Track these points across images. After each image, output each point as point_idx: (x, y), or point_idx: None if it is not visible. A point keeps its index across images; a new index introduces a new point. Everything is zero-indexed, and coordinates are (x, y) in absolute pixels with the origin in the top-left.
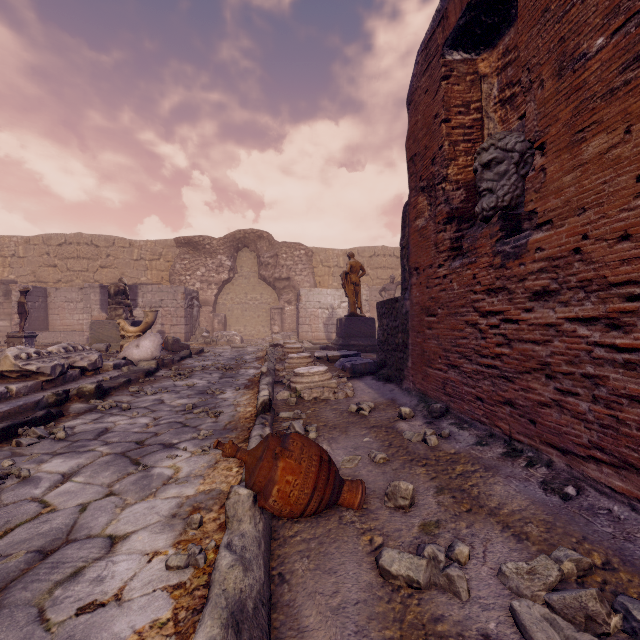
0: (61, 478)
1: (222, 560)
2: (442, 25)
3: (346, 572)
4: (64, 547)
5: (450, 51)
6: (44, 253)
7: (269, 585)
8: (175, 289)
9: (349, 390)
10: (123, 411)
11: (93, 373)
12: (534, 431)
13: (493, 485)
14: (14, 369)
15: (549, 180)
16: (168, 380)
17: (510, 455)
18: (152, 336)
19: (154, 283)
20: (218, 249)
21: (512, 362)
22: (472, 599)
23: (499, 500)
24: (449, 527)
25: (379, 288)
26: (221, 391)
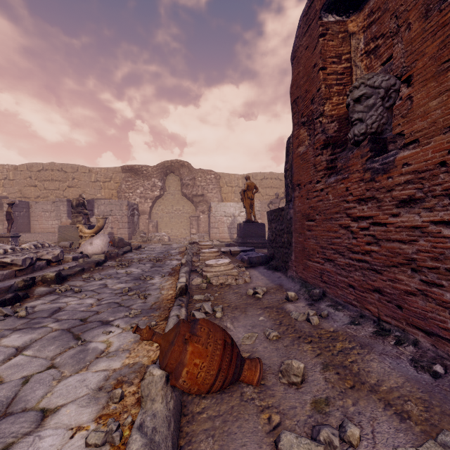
0: (15, 351)
1: (133, 444)
2: None
3: None
4: (0, 421)
5: (326, 14)
6: (27, 177)
7: None
8: (121, 202)
9: (247, 277)
10: (75, 293)
11: (56, 264)
12: (401, 315)
13: (370, 362)
14: None
15: (416, 106)
16: (112, 269)
17: (380, 334)
18: (102, 236)
19: (106, 198)
20: (152, 174)
21: (380, 257)
22: None
23: (377, 377)
24: (337, 404)
25: (267, 202)
26: (151, 277)
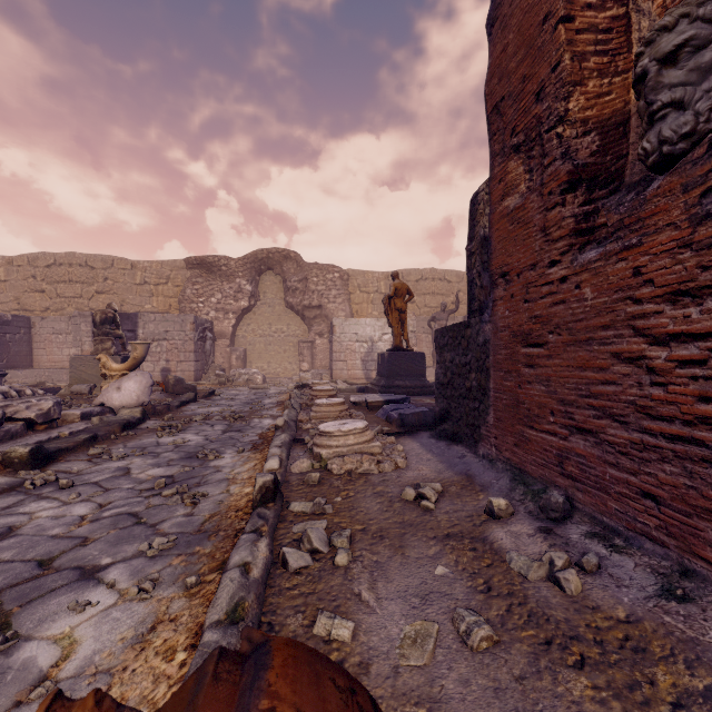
0: None
1: None
2: None
3: None
4: None
5: None
6: (29, 276)
7: None
8: (183, 318)
9: (400, 457)
10: (59, 491)
11: (46, 427)
12: None
13: None
14: None
15: None
16: (152, 435)
17: None
18: (138, 375)
19: (160, 312)
20: (236, 271)
21: None
22: None
23: None
24: None
25: (427, 318)
26: (216, 455)
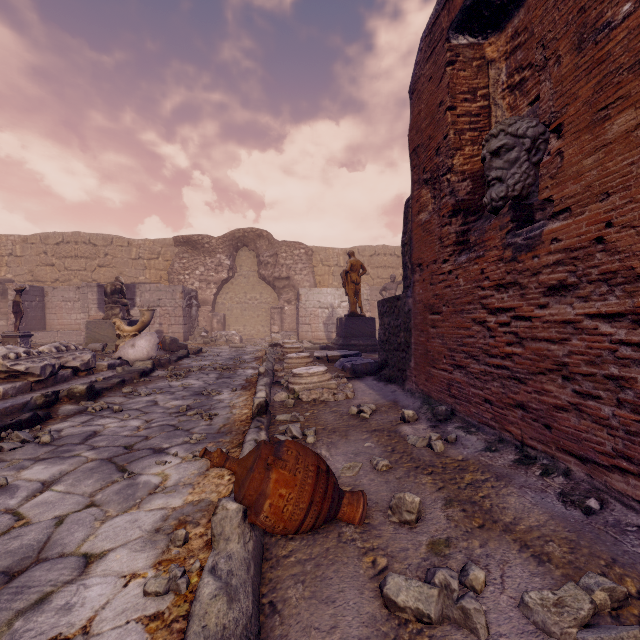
0: (40, 486)
1: (204, 588)
2: (447, 8)
3: (346, 601)
4: (33, 568)
5: (456, 35)
6: (41, 252)
7: (258, 616)
8: (173, 288)
9: (349, 391)
10: (114, 413)
11: (86, 373)
12: (549, 437)
13: (506, 496)
14: (2, 369)
15: (567, 164)
16: (163, 381)
17: (523, 462)
18: (148, 335)
19: (152, 282)
20: (217, 248)
21: (524, 362)
22: (492, 637)
23: (514, 514)
24: (461, 546)
25: (380, 287)
26: (217, 392)
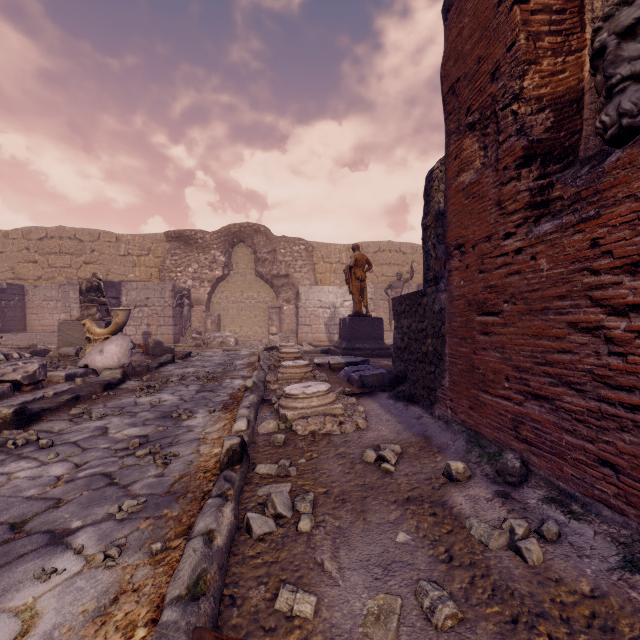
0: None
1: None
2: None
3: None
4: None
5: None
6: (23, 248)
7: None
8: (162, 286)
9: (360, 418)
10: (39, 450)
11: (32, 388)
12: None
13: None
14: None
15: None
16: (131, 395)
17: None
18: (119, 339)
19: (142, 280)
20: (211, 244)
21: None
22: None
23: None
24: None
25: (385, 286)
26: (189, 414)
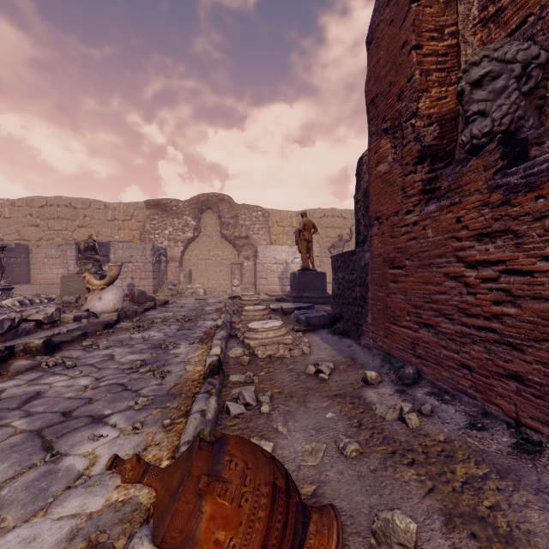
0: None
1: None
2: None
3: None
4: None
5: None
6: (27, 214)
7: None
8: (144, 246)
9: (305, 346)
10: (66, 369)
11: (50, 326)
12: None
13: (524, 509)
14: None
15: None
16: (126, 332)
17: (525, 449)
18: (114, 289)
19: (126, 241)
20: (184, 210)
21: (521, 325)
22: None
23: (548, 546)
24: None
25: (328, 245)
26: (174, 345)
